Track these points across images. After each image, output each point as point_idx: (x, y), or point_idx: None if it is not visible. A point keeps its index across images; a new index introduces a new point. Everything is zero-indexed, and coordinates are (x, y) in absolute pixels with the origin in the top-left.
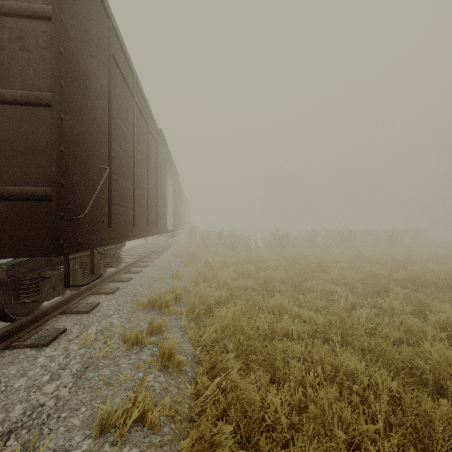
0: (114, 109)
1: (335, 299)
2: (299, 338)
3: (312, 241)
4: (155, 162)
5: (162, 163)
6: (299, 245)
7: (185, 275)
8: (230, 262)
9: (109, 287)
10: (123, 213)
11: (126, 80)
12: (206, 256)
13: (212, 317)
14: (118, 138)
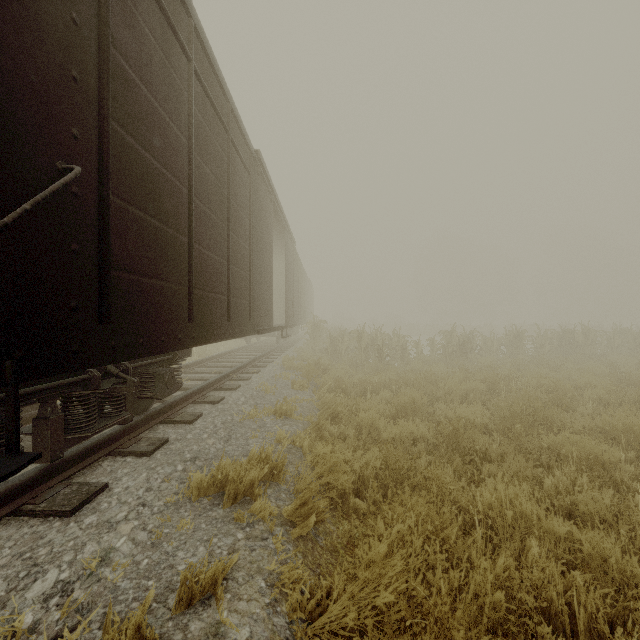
0: (122, 51)
1: (620, 481)
2: (589, 630)
3: (515, 345)
4: (246, 207)
5: (263, 214)
6: (493, 352)
7: (298, 408)
8: (378, 382)
9: (148, 438)
10: (156, 292)
11: (163, 6)
12: (337, 369)
13: (347, 515)
14: (138, 123)
